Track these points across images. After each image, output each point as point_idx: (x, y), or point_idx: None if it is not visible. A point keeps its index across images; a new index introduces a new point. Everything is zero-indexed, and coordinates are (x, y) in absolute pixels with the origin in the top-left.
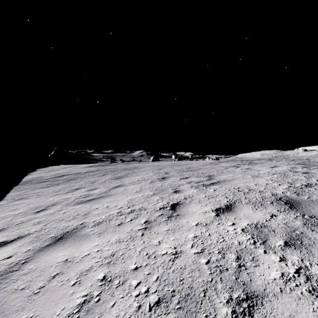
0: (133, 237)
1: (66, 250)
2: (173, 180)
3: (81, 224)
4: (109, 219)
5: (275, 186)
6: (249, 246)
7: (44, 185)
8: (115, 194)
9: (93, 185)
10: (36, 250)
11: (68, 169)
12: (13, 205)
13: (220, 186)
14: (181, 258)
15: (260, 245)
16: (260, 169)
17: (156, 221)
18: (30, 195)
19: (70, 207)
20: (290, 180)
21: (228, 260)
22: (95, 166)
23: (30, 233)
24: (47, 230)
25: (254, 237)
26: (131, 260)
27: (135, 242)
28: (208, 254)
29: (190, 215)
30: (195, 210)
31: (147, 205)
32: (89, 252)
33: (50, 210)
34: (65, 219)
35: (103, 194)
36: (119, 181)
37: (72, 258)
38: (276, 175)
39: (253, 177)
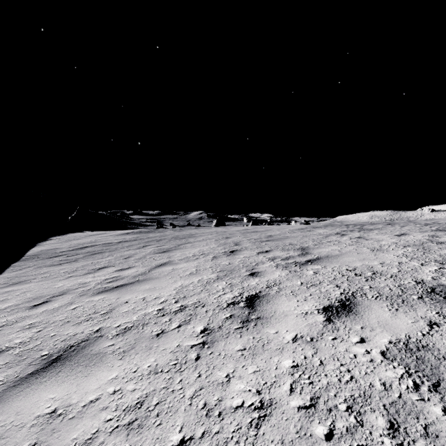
0: (181, 362)
1: (59, 386)
2: (247, 255)
3: (96, 331)
4: (143, 323)
5: (415, 266)
6: (407, 396)
7: (57, 261)
8: (157, 277)
9: (127, 261)
10: (8, 383)
11: (95, 237)
12: (1, 294)
13: (324, 266)
14: (273, 419)
15: (430, 394)
16: (379, 238)
17: (222, 329)
18: (31, 277)
19: (86, 299)
20: (438, 257)
21: (373, 432)
22: (133, 233)
23: (11, 346)
24: (39, 342)
25: (411, 373)
26: (173, 420)
27: (184, 374)
28: (326, 411)
29: (280, 320)
30: (287, 310)
31: (207, 298)
32: (99, 395)
33: (54, 303)
34: (73, 320)
35: (139, 277)
36: (166, 256)
37: (65, 408)
38: (410, 248)
39: (372, 250)
